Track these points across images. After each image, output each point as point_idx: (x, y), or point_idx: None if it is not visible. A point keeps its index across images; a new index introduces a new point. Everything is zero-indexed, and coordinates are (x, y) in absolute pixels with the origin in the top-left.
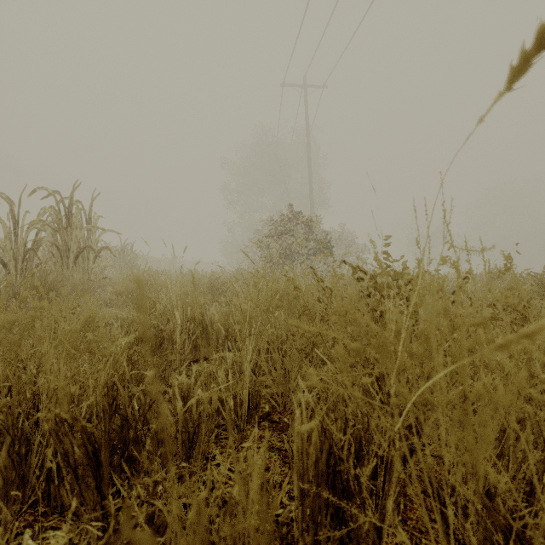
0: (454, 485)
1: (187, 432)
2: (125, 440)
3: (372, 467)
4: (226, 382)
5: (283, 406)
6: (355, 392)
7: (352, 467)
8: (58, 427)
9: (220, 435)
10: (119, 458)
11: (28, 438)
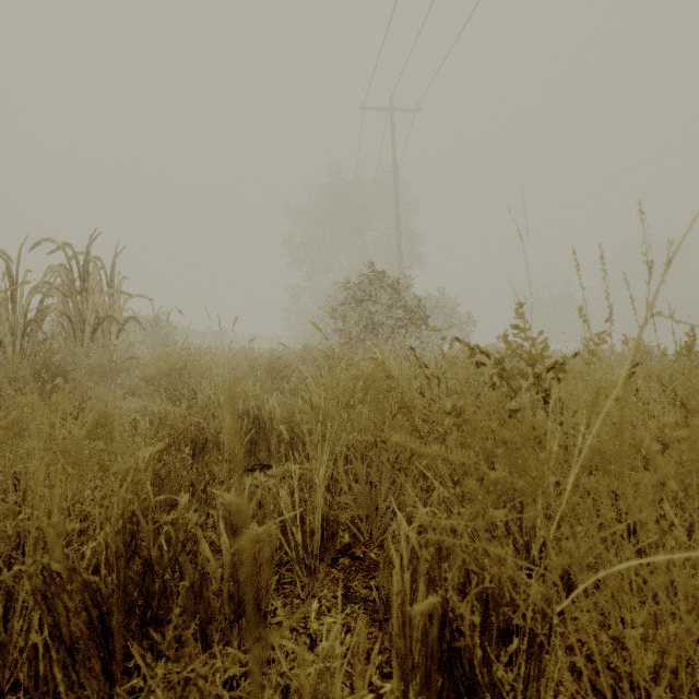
0: (638, 682)
1: (237, 580)
2: (149, 592)
3: (511, 649)
4: (290, 505)
5: (368, 535)
6: (496, 550)
7: (478, 645)
8: (45, 585)
9: (282, 578)
10: (140, 618)
11: (11, 590)
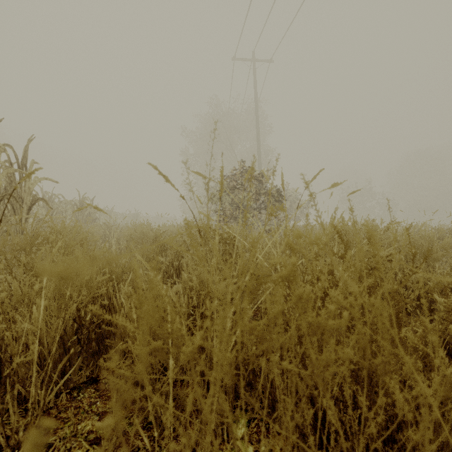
0: None
1: None
2: None
3: None
4: None
5: None
6: None
7: None
8: None
9: None
10: None
11: None
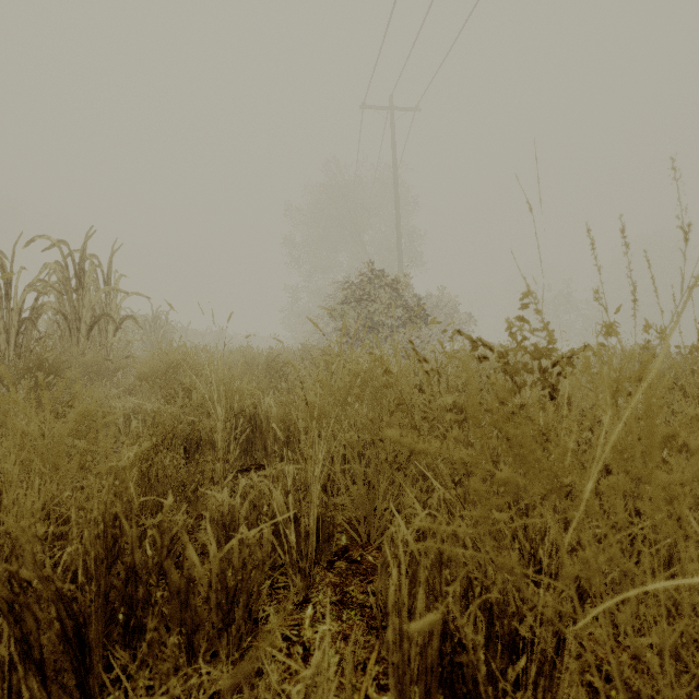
0: None
1: (225, 586)
2: (132, 599)
3: (518, 666)
4: (284, 507)
5: (366, 537)
6: (504, 560)
7: (481, 660)
8: (11, 595)
9: (276, 583)
10: (123, 626)
11: None
